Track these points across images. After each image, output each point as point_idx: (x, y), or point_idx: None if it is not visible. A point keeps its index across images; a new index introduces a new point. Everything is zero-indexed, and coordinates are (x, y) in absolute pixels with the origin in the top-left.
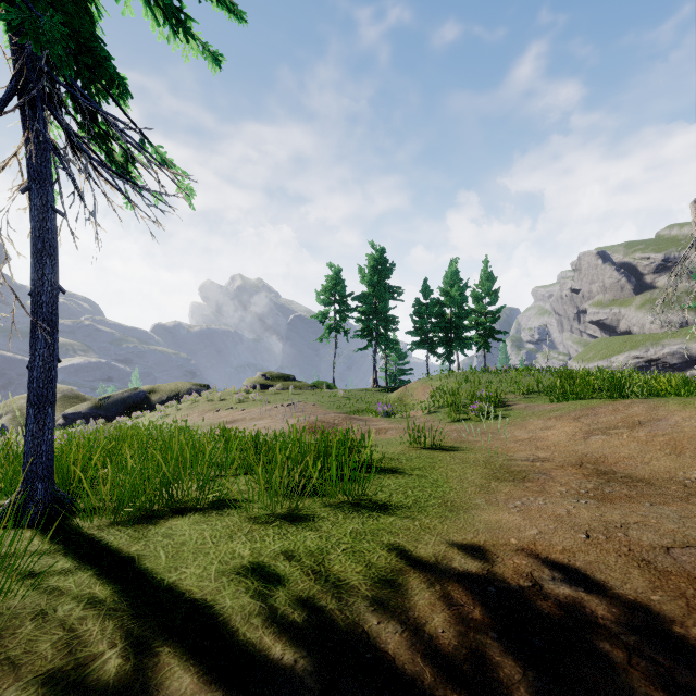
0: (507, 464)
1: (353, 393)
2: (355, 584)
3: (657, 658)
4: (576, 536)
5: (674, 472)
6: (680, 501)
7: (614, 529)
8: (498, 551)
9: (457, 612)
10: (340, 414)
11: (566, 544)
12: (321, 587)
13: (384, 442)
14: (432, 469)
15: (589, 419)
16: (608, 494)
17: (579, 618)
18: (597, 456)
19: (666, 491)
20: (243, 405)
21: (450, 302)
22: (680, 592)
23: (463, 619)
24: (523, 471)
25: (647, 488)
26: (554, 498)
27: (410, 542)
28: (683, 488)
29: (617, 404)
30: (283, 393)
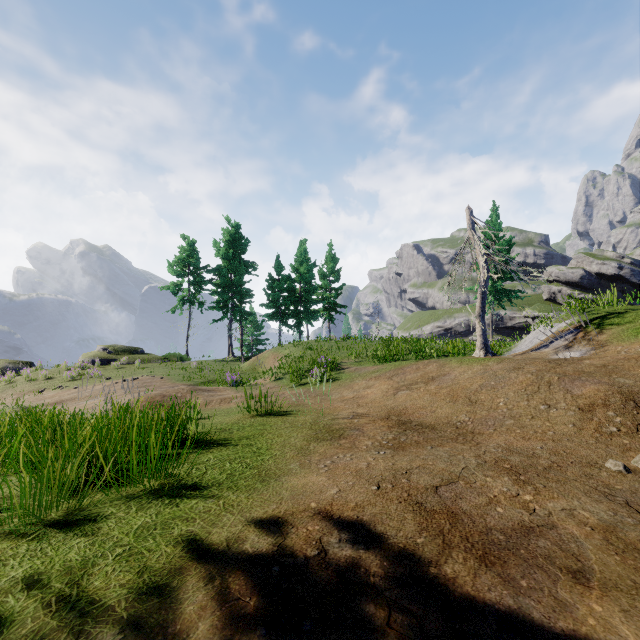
0: (330, 424)
1: (207, 363)
2: (112, 604)
3: (412, 608)
4: (369, 489)
5: (451, 417)
6: (451, 442)
7: (401, 475)
8: (295, 520)
9: (229, 611)
10: (185, 387)
11: (359, 499)
12: (59, 622)
13: (224, 411)
14: (260, 436)
15: (399, 377)
16: (403, 442)
17: (353, 581)
18: (401, 408)
19: (444, 433)
20: (76, 382)
21: (300, 279)
22: (440, 529)
23: (234, 618)
24: (342, 429)
25: (431, 433)
26: (360, 453)
27: (205, 527)
28: (455, 430)
29: (419, 363)
30: (128, 367)
